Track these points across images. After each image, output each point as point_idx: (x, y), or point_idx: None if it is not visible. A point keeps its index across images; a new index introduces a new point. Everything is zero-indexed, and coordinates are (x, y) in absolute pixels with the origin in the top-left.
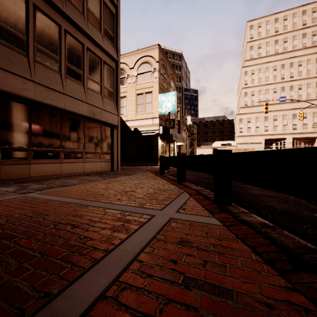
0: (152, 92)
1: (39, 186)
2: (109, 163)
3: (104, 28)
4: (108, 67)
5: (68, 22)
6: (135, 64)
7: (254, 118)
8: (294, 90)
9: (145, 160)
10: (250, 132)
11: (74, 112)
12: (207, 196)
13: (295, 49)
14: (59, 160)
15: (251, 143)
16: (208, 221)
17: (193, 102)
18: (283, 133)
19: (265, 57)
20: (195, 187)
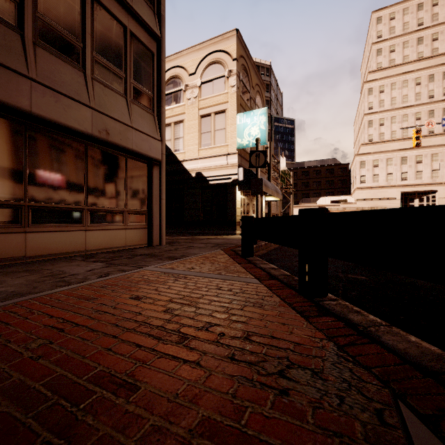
0: (226, 111)
1: None
2: (143, 232)
3: None
4: (141, 46)
5: None
6: (199, 66)
7: (384, 160)
8: None
9: (214, 226)
10: (377, 183)
11: (55, 122)
12: None
13: None
14: (19, 227)
15: (379, 199)
16: None
17: (287, 138)
18: (431, 183)
19: (401, 65)
20: (397, 338)
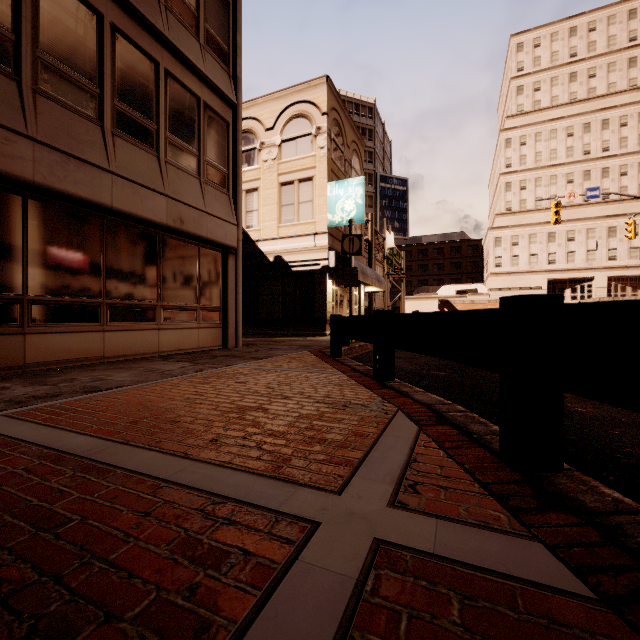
0: (314, 178)
1: (29, 391)
2: (217, 331)
3: (206, 32)
4: (215, 117)
5: (119, 7)
6: (278, 119)
7: (526, 236)
8: (612, 178)
9: (298, 324)
10: (517, 266)
11: (133, 215)
12: (469, 430)
13: (613, 91)
14: (98, 325)
15: (519, 288)
16: (521, 562)
17: (398, 205)
18: (587, 268)
19: (548, 108)
20: (423, 396)
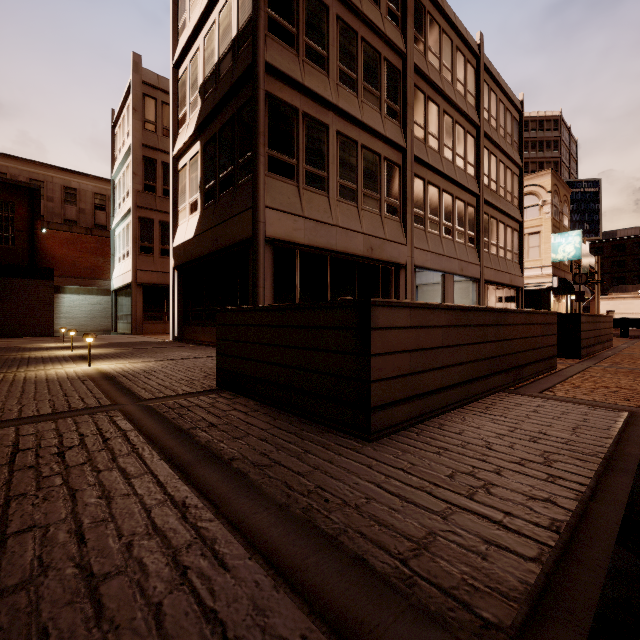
0: (540, 232)
1: None
2: None
3: (513, 198)
4: (515, 232)
5: (499, 213)
6: None
7: None
8: None
9: None
10: None
11: (504, 283)
12: None
13: None
14: None
15: None
16: None
17: (588, 207)
18: None
19: None
20: None
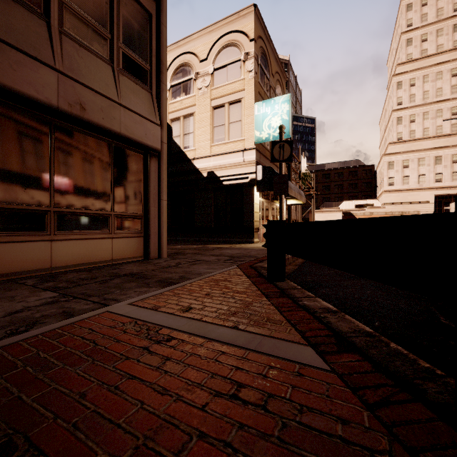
0: (243, 100)
1: None
2: (137, 241)
3: None
4: (133, 2)
5: None
6: (211, 50)
7: (415, 160)
8: None
9: (228, 232)
10: (408, 185)
11: None
12: None
13: None
14: None
15: (409, 202)
16: None
17: (307, 138)
18: None
19: (435, 55)
20: None
